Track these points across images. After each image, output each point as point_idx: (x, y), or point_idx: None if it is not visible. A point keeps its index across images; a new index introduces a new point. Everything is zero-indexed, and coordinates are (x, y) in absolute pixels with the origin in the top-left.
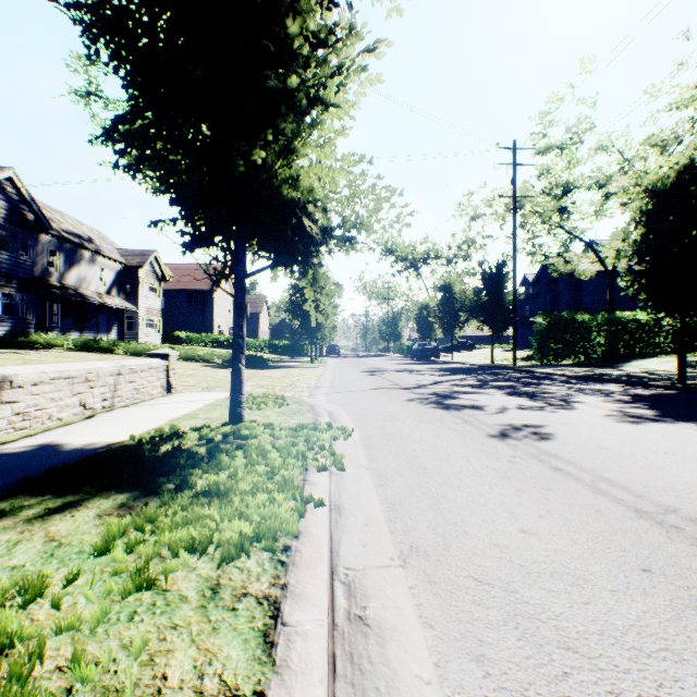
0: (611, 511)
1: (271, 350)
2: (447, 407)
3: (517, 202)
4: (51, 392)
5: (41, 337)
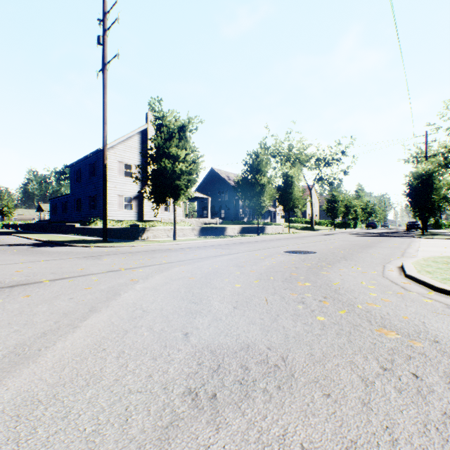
0: (310, 236)
1: (332, 225)
2: (326, 234)
3: (427, 158)
4: (270, 229)
5: (255, 221)
